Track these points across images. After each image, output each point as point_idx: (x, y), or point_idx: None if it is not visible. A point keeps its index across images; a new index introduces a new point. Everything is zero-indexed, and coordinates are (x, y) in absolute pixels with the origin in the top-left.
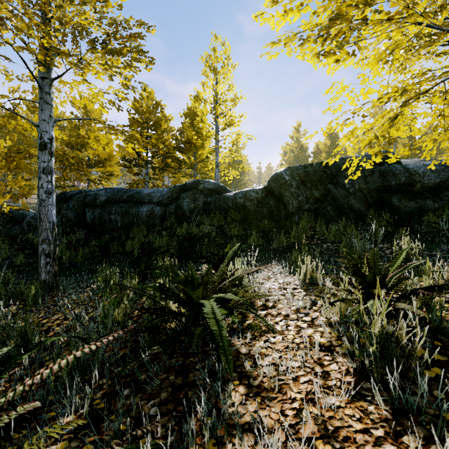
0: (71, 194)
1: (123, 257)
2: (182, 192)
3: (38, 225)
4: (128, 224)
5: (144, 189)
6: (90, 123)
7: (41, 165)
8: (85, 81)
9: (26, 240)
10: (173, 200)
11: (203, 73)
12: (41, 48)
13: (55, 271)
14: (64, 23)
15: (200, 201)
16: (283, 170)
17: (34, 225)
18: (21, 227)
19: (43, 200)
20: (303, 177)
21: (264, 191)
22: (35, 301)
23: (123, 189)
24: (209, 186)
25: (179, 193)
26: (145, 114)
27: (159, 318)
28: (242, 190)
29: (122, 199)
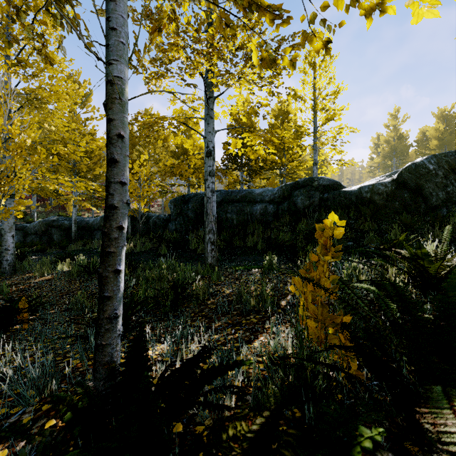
0: (189, 197)
1: (247, 251)
2: (294, 190)
3: (205, 218)
4: (243, 222)
5: (254, 189)
6: (191, 135)
7: (207, 169)
8: (251, 94)
9: (162, 235)
10: (285, 198)
11: (300, 71)
12: (207, 74)
13: (216, 257)
14: (244, 48)
15: (316, 198)
16: (424, 159)
17: (158, 224)
18: (147, 226)
19: (209, 198)
20: (454, 165)
21: (394, 184)
22: (218, 277)
23: (236, 190)
24: (324, 182)
25: (290, 192)
26: (242, 120)
27: (411, 284)
28: (365, 184)
29: (236, 199)
